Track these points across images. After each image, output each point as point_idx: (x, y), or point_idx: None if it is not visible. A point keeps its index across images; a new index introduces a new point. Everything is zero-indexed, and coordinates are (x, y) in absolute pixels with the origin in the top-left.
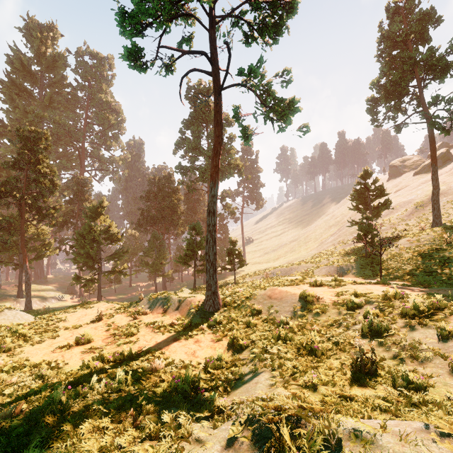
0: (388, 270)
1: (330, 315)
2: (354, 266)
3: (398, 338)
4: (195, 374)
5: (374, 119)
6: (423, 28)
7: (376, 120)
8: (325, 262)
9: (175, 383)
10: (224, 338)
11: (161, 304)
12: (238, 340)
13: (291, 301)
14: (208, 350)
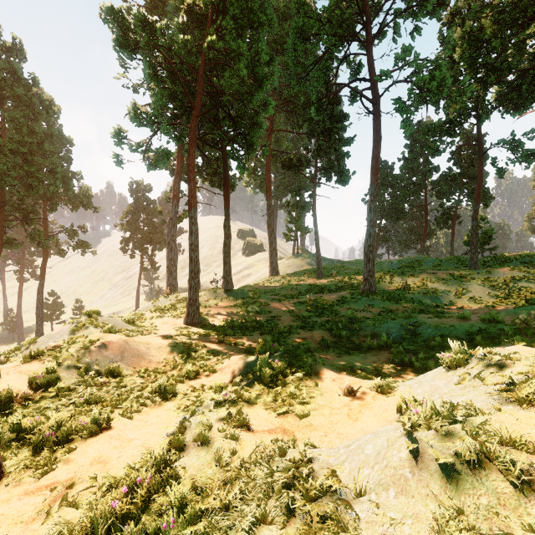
0: None
1: None
2: None
3: None
4: None
5: None
6: None
7: None
8: None
9: None
10: None
11: None
12: None
13: None
14: None
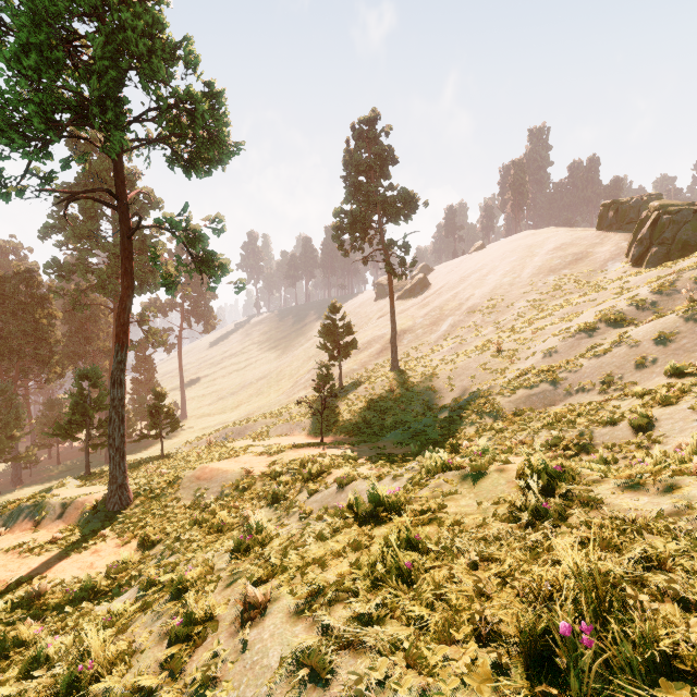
0: (340, 424)
1: (255, 489)
2: (311, 422)
3: (288, 501)
4: (94, 581)
5: (341, 247)
6: (382, 165)
7: (343, 249)
8: (287, 416)
9: (70, 595)
10: (133, 539)
11: (27, 515)
12: (150, 537)
13: (221, 480)
14: (111, 557)
